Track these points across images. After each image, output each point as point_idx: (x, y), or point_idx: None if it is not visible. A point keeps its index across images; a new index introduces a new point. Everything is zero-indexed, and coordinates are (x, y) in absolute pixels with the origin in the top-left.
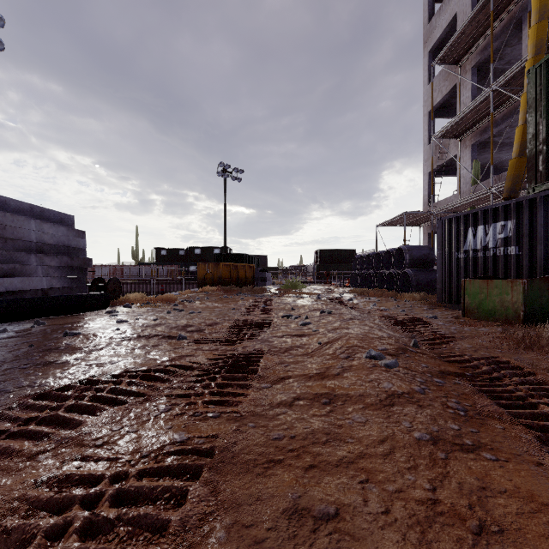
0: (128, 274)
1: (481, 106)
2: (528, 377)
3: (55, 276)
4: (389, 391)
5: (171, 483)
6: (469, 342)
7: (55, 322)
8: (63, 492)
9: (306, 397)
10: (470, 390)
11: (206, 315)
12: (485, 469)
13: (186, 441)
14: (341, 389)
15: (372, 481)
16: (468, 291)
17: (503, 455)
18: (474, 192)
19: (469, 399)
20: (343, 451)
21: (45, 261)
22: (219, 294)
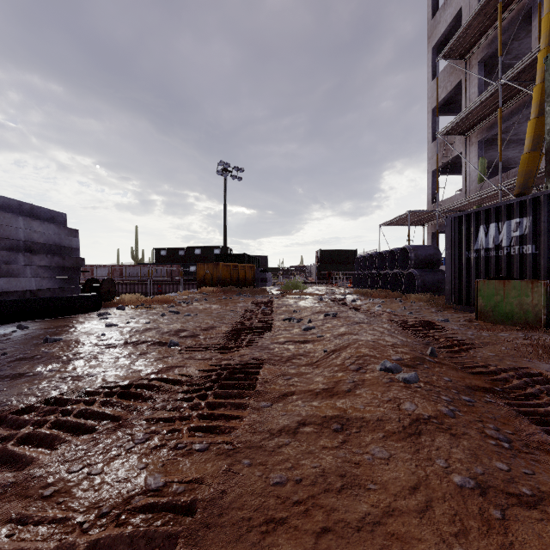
0: (127, 275)
1: (489, 101)
2: None
3: (45, 277)
4: (412, 415)
5: None
6: (491, 350)
7: (39, 326)
8: None
9: (313, 421)
10: (507, 412)
11: (202, 318)
12: None
13: (161, 488)
14: (355, 411)
15: None
16: (482, 292)
17: None
18: (481, 190)
19: (509, 424)
20: (365, 504)
21: (34, 260)
22: (218, 295)
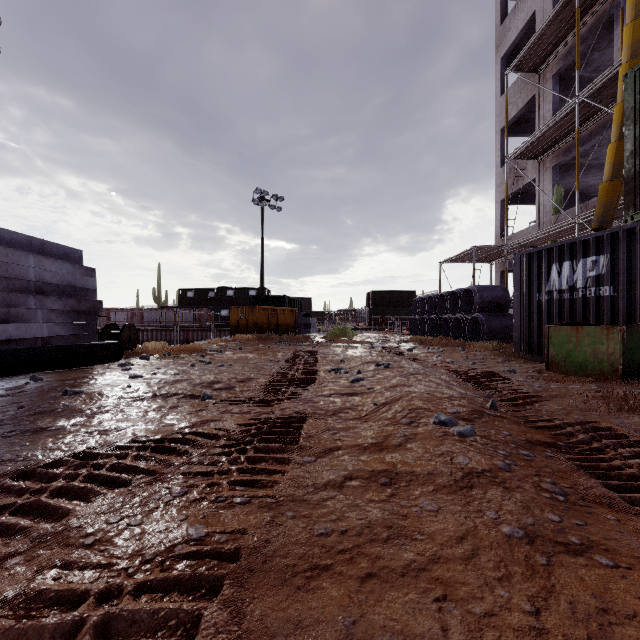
0: (148, 320)
1: (565, 121)
2: (637, 447)
3: (58, 322)
4: (465, 468)
5: (179, 604)
6: (559, 403)
7: (55, 378)
8: (30, 617)
9: (360, 476)
10: (567, 466)
11: (238, 368)
12: (603, 581)
13: (204, 538)
14: (405, 465)
15: (452, 599)
16: (553, 340)
17: (624, 560)
18: (556, 223)
19: (567, 478)
20: (410, 553)
21: (47, 304)
22: (254, 343)
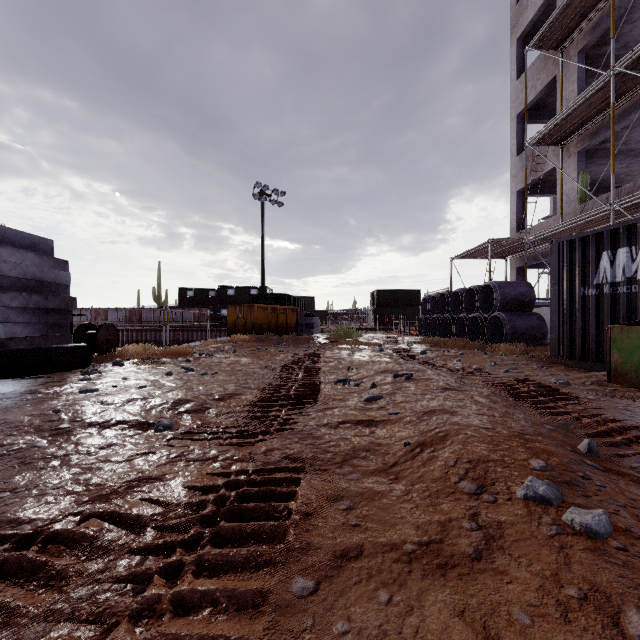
0: (147, 320)
1: (595, 98)
2: None
3: (19, 321)
4: None
5: None
6: None
7: None
8: None
9: None
10: None
11: (222, 378)
12: None
13: None
14: (512, 635)
15: None
16: (619, 343)
17: None
18: (582, 213)
19: None
20: None
21: (3, 300)
22: (251, 345)
